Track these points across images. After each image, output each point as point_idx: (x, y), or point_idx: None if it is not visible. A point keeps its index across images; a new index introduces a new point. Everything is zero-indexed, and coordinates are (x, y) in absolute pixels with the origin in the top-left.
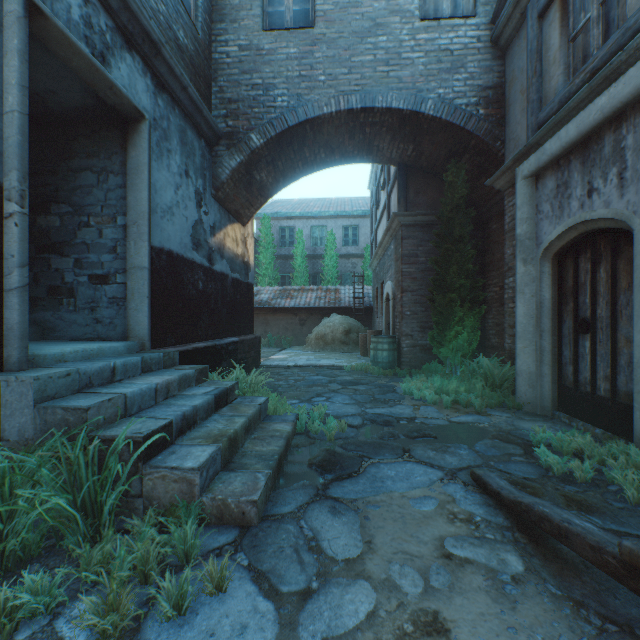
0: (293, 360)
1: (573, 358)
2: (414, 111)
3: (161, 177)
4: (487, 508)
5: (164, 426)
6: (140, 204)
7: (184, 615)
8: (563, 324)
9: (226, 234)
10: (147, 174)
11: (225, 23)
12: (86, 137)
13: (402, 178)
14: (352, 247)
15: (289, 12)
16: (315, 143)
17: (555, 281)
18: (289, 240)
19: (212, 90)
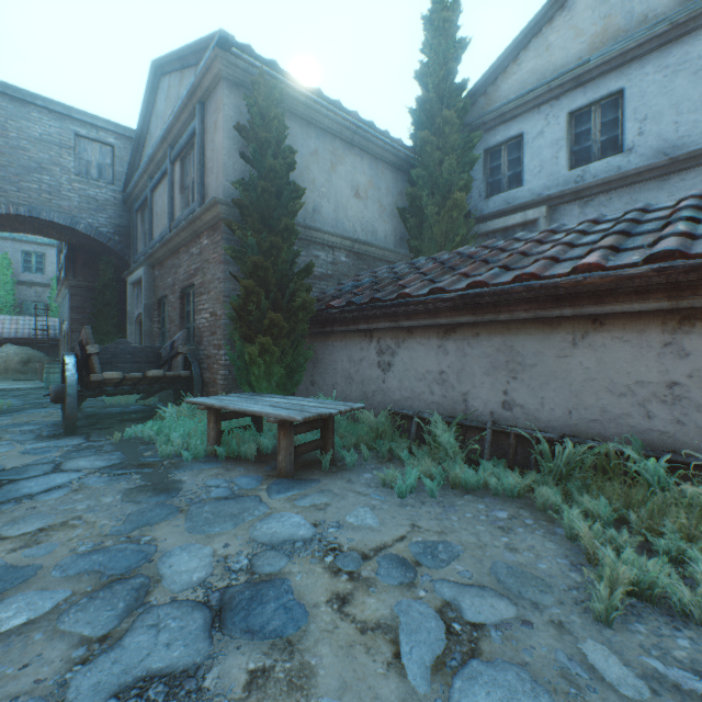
0: None
1: None
2: (72, 228)
3: None
4: None
5: None
6: None
7: None
8: None
9: None
10: None
11: None
12: None
13: (72, 254)
14: (37, 275)
15: None
16: None
17: (142, 334)
18: None
19: None
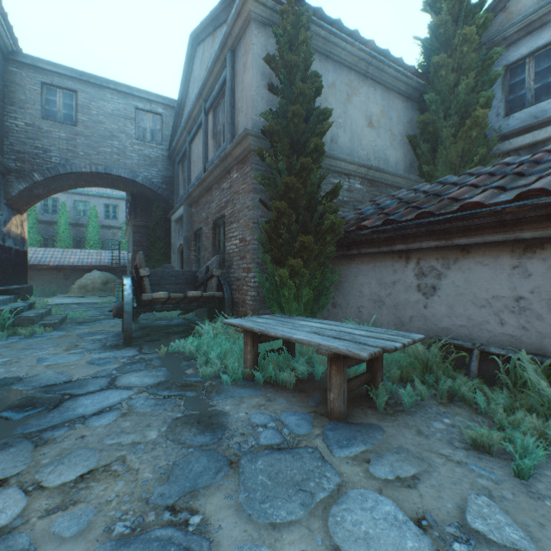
0: (61, 301)
1: None
2: (133, 180)
3: None
4: None
5: (18, 308)
6: None
7: (43, 334)
8: None
9: (12, 223)
10: None
11: (15, 107)
12: None
13: (134, 201)
14: (113, 221)
15: (61, 113)
16: (78, 179)
17: (182, 261)
18: (53, 209)
19: (5, 143)
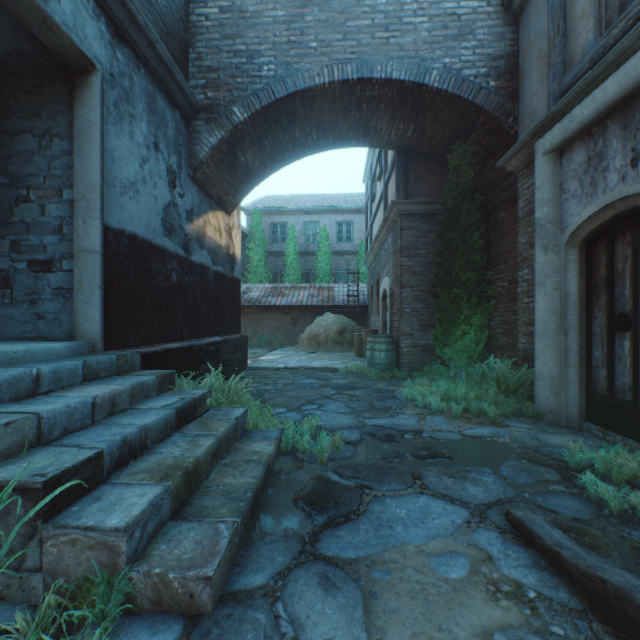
0: (283, 361)
1: (607, 360)
2: (417, 83)
3: (121, 145)
4: (540, 574)
5: (87, 460)
6: (90, 173)
7: None
8: (593, 320)
9: (207, 221)
10: (99, 137)
11: None
12: (25, 93)
13: (401, 163)
14: (346, 244)
15: None
16: (306, 121)
17: (583, 271)
18: (281, 236)
19: (189, 57)
